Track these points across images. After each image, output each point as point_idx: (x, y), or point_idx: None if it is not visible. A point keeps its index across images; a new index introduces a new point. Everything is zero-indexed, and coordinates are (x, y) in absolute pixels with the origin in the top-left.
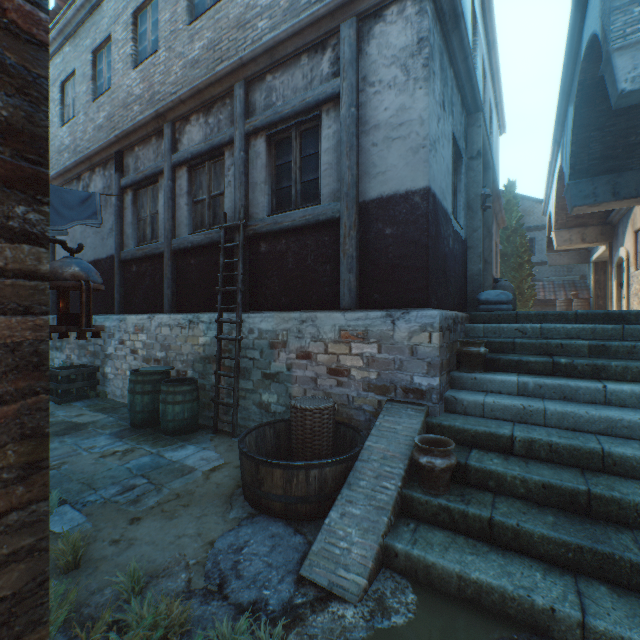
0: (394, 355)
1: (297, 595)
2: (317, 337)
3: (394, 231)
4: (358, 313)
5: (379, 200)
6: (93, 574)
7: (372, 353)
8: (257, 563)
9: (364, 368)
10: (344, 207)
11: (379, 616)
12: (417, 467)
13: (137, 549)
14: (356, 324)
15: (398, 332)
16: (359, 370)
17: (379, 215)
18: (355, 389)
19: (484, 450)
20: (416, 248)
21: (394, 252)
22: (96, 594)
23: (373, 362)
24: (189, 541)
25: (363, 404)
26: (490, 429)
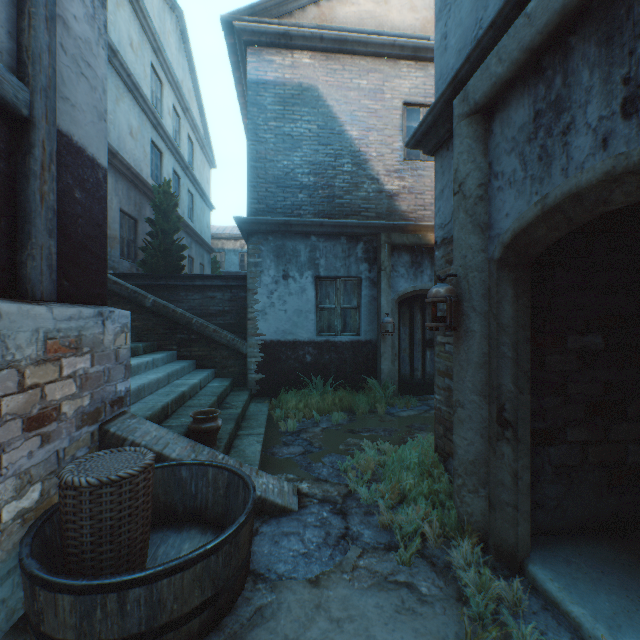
0: (105, 365)
1: (314, 502)
2: (3, 359)
3: (84, 199)
4: (72, 309)
5: (70, 141)
6: (442, 635)
7: (87, 368)
8: (310, 533)
9: (79, 394)
10: (43, 111)
11: (296, 479)
12: (213, 434)
13: (390, 639)
14: (70, 327)
15: (108, 335)
16: (73, 400)
17: (70, 163)
18: (69, 434)
19: (165, 422)
20: (101, 234)
21: (84, 228)
22: (436, 602)
23: (88, 381)
24: (334, 603)
25: (78, 451)
26: (162, 405)
